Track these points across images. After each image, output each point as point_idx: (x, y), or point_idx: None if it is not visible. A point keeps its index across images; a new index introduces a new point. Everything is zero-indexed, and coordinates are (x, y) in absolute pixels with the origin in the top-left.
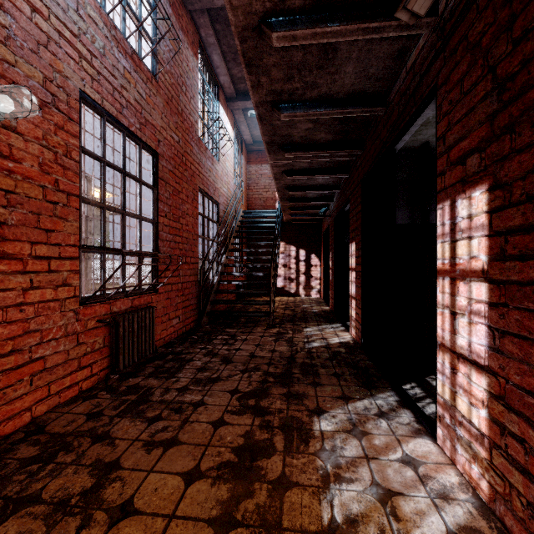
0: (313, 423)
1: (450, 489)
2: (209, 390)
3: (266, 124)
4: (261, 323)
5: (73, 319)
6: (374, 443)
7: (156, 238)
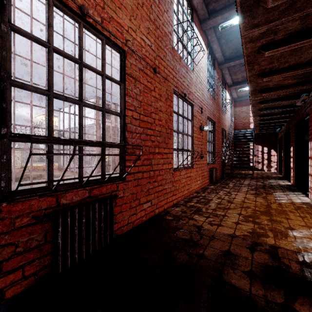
0: (273, 193)
1: (306, 200)
2: (240, 187)
3: (255, 112)
4: (247, 178)
5: (206, 168)
6: (290, 196)
7: (214, 147)
